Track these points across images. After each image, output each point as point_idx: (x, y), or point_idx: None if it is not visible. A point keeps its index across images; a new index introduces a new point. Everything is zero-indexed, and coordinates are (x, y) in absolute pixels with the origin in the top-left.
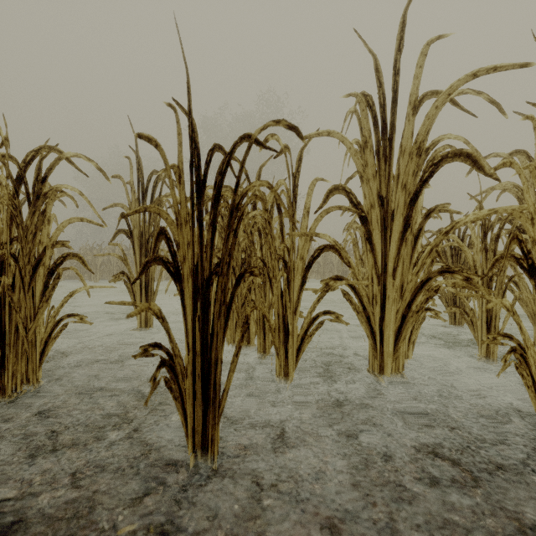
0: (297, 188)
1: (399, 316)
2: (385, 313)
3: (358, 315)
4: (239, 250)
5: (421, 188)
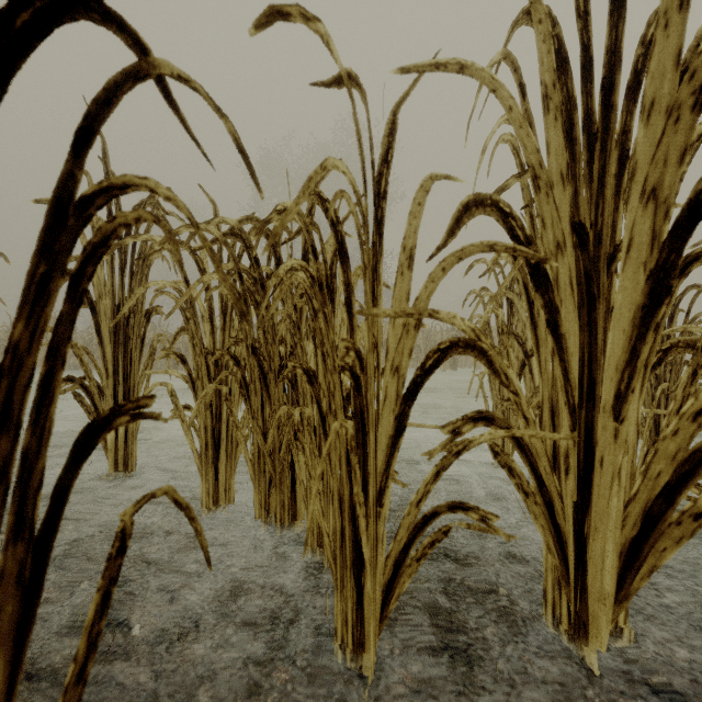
0: (385, 202)
1: (636, 516)
2: (592, 498)
3: (526, 500)
4: (274, 341)
5: None
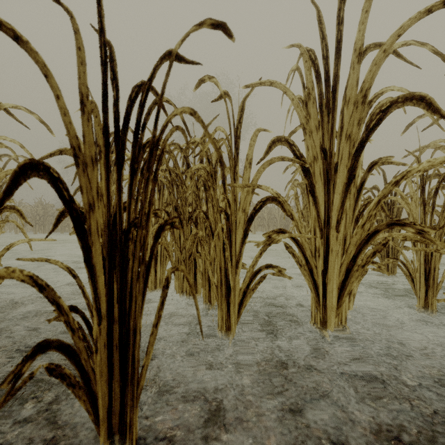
0: (239, 140)
1: (343, 270)
2: (328, 266)
3: (300, 268)
4: (186, 204)
5: (367, 137)
